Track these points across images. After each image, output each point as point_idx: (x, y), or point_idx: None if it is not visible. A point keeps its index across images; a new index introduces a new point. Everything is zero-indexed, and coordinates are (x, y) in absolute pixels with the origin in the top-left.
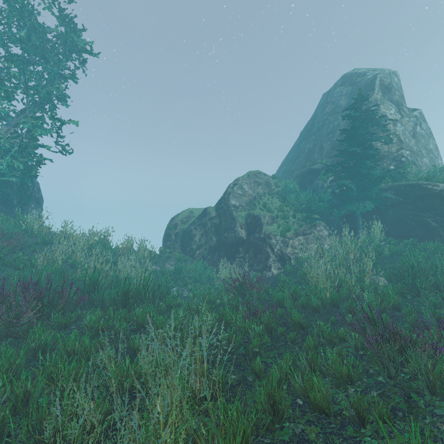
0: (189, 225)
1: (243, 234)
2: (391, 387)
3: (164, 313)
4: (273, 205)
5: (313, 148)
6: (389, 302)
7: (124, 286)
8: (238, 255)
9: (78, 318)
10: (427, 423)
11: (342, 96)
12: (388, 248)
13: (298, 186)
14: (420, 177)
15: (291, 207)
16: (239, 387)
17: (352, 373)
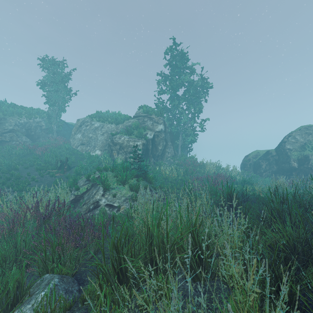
0: (257, 159)
1: (295, 165)
2: None
3: None
4: None
5: None
6: None
7: (243, 179)
8: (291, 176)
9: None
10: None
11: None
12: None
13: None
14: None
15: None
16: None
17: None
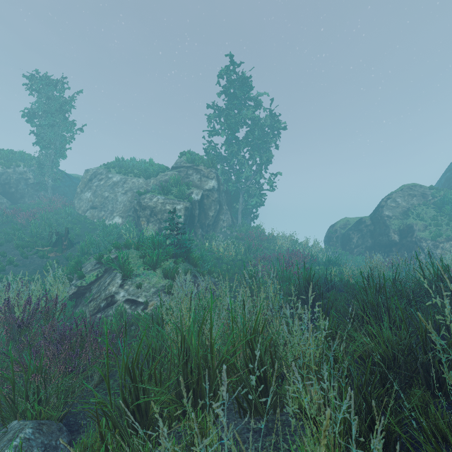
0: (346, 230)
1: (396, 238)
2: None
3: None
4: (427, 215)
5: None
6: None
7: (328, 258)
8: (391, 253)
9: None
10: None
11: None
12: None
13: None
14: None
15: (446, 216)
16: None
17: None
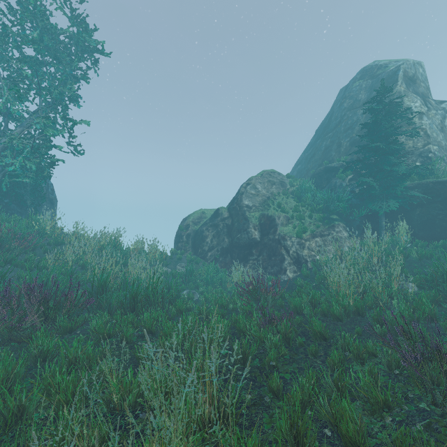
0: (200, 226)
1: (257, 236)
2: (438, 417)
3: (173, 317)
4: (288, 205)
5: (330, 145)
6: (423, 311)
7: (132, 288)
8: (251, 257)
9: (85, 322)
10: None
11: (361, 89)
12: (416, 250)
13: (314, 186)
14: None
15: (307, 207)
16: (255, 408)
17: (389, 399)
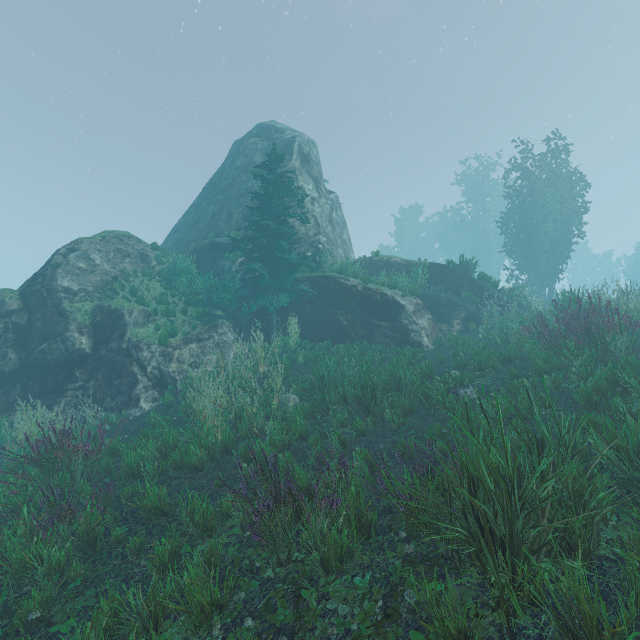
0: None
1: (85, 345)
2: (281, 584)
3: None
4: (151, 293)
5: (219, 212)
6: (296, 431)
7: None
8: (71, 385)
9: None
10: (317, 637)
11: (257, 150)
12: (304, 353)
13: (196, 267)
14: (335, 270)
15: (181, 297)
16: None
17: (219, 596)
